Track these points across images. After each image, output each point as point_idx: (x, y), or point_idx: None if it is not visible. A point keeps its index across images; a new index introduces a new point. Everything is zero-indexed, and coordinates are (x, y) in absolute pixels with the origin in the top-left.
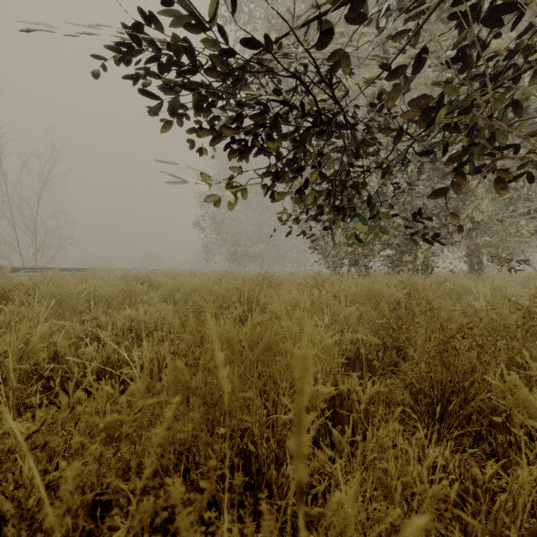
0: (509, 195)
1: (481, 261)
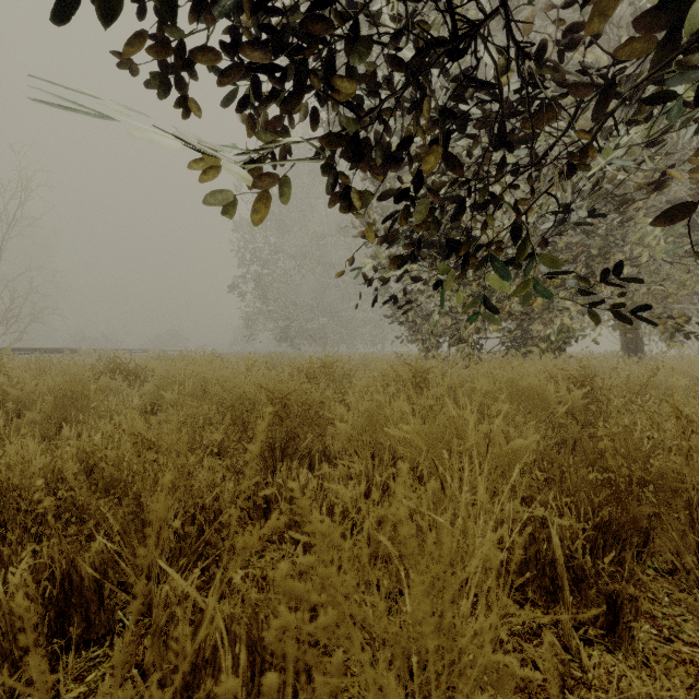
0: (693, 240)
1: (640, 338)
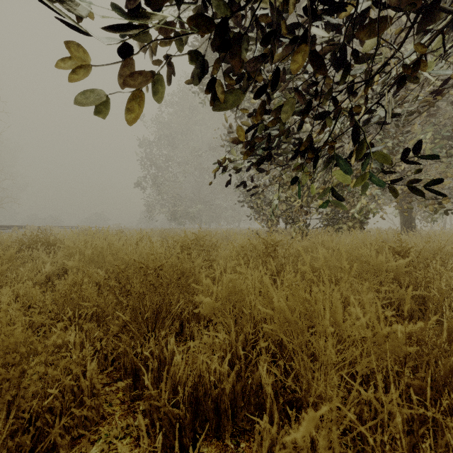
0: None
1: (413, 219)
